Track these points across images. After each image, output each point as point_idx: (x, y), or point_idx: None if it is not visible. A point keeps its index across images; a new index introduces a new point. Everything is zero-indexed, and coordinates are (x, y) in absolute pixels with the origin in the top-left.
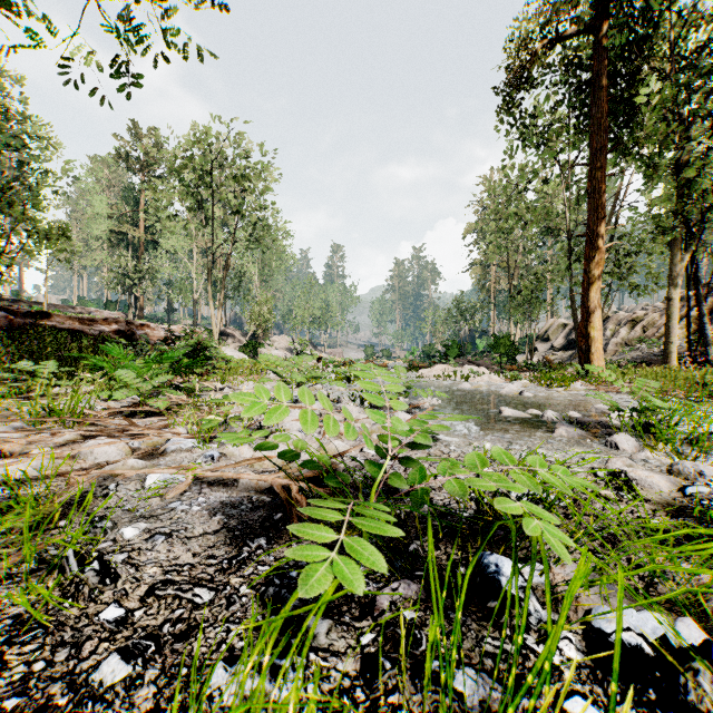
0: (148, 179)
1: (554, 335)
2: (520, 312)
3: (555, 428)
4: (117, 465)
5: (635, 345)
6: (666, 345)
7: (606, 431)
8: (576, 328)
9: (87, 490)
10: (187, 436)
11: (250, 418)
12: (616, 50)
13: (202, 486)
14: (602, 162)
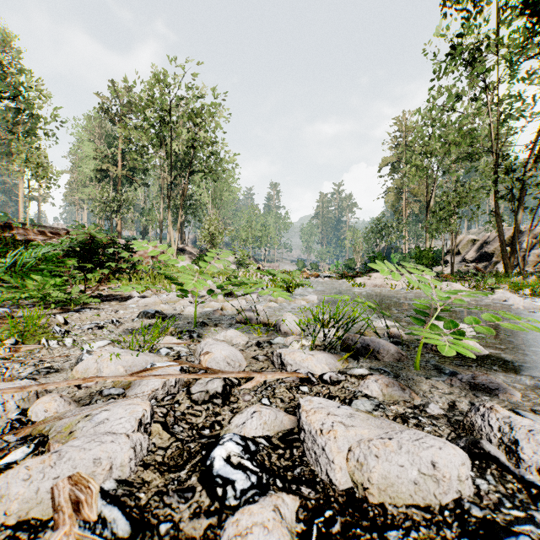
0: (124, 127)
1: (464, 250)
2: (443, 226)
3: None
4: None
5: None
6: None
7: None
8: (501, 239)
9: None
10: None
11: None
12: None
13: None
14: None
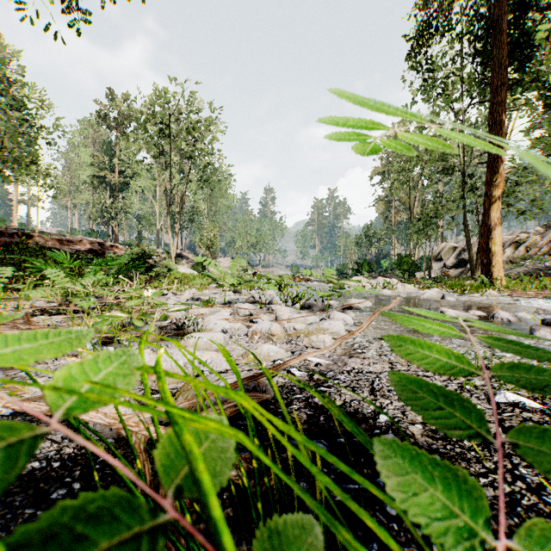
0: (121, 135)
1: (446, 256)
2: (421, 235)
3: (532, 330)
4: None
5: (519, 263)
6: None
7: None
8: (469, 248)
9: None
10: None
11: (163, 315)
12: None
13: None
14: (502, 97)
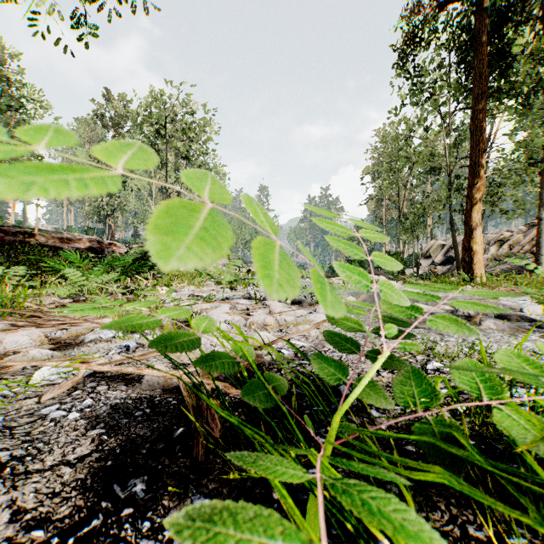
0: (118, 134)
1: (434, 253)
2: (409, 234)
3: (481, 321)
4: (17, 355)
5: (503, 260)
6: (537, 257)
7: (534, 324)
8: (455, 246)
9: None
10: None
11: None
12: (495, 12)
13: (99, 382)
14: (483, 104)
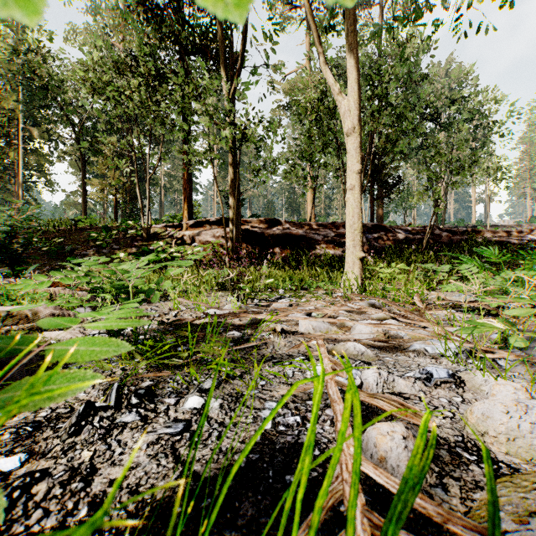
0: None
1: None
2: None
3: None
4: (341, 343)
5: None
6: None
7: None
8: None
9: (292, 354)
10: (429, 336)
11: None
12: None
13: None
14: None
